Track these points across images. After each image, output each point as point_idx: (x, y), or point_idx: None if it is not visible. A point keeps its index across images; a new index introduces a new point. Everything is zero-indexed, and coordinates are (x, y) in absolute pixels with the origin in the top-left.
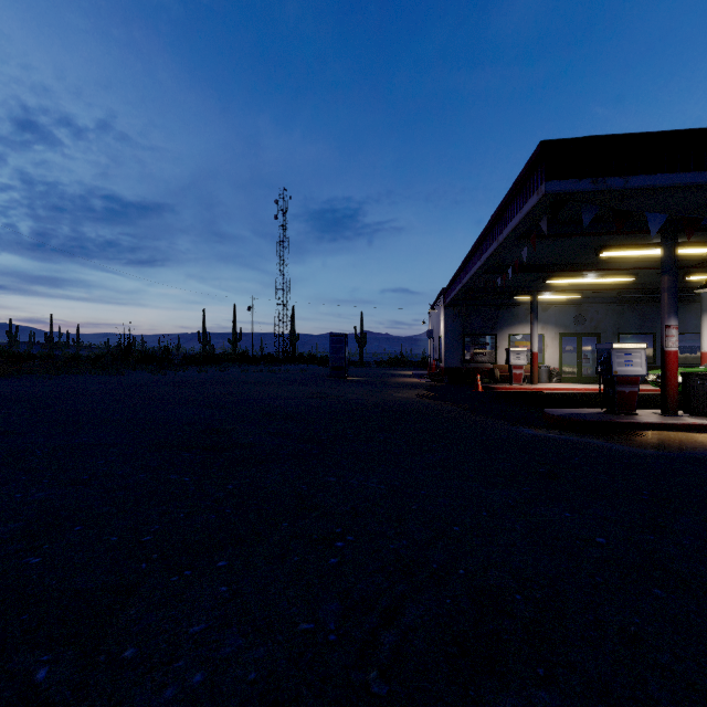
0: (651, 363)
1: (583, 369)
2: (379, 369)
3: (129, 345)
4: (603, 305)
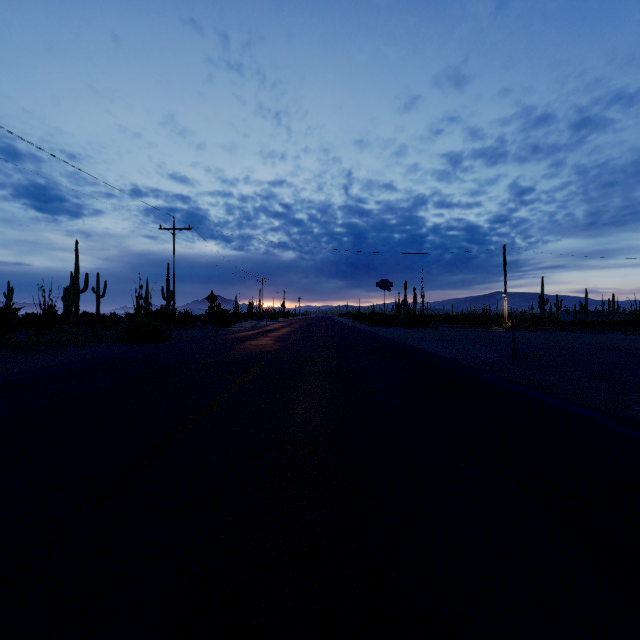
0: None
1: None
2: None
3: None
4: None
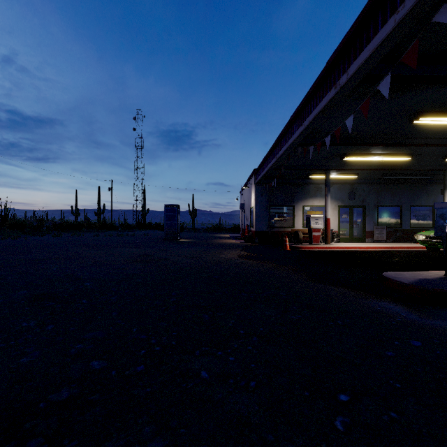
0: (398, 227)
1: (354, 232)
2: (205, 233)
3: (6, 215)
4: (368, 185)
